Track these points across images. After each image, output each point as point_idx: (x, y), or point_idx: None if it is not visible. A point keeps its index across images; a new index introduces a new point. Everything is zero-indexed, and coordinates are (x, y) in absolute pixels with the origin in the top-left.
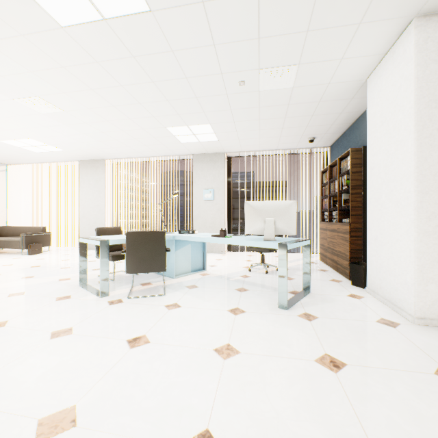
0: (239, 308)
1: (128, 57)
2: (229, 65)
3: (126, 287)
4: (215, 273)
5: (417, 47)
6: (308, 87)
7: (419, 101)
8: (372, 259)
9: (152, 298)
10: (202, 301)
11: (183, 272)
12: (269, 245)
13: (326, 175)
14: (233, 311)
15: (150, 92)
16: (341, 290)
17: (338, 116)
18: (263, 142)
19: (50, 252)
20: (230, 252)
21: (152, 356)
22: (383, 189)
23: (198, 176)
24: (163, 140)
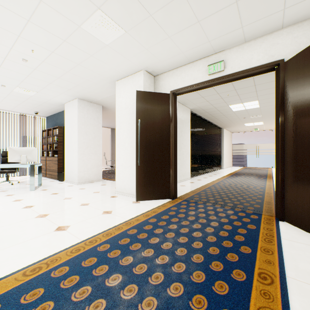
0: (10, 194)
1: None
2: (0, 80)
3: None
4: None
5: (78, 107)
6: (40, 98)
7: (79, 122)
8: (67, 169)
9: None
10: None
11: None
12: (26, 166)
13: (45, 133)
14: (8, 195)
15: None
16: (55, 183)
17: (52, 108)
18: (1, 106)
19: None
20: None
21: None
22: (70, 145)
23: None
24: None
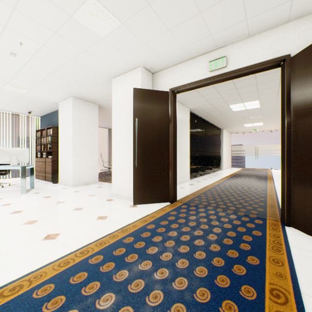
0: None
1: None
2: None
3: None
4: None
5: (73, 106)
6: (33, 96)
7: (74, 122)
8: (61, 171)
9: None
10: None
11: None
12: (16, 168)
13: (39, 133)
14: None
15: None
16: (49, 185)
17: (46, 107)
18: None
19: None
20: None
21: None
22: (64, 146)
23: None
24: None
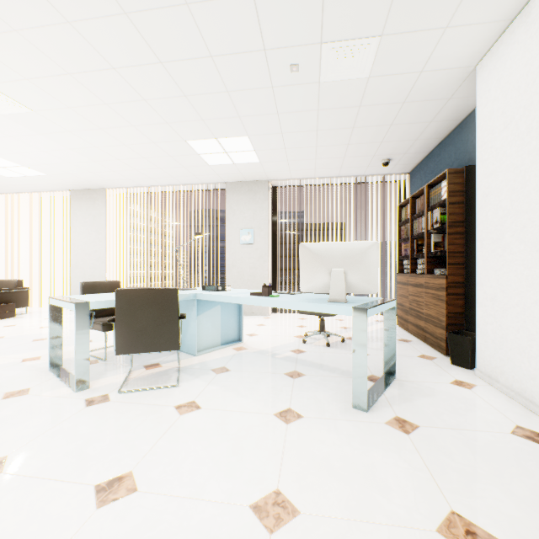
0: (292, 410)
1: (117, 13)
2: (276, 34)
3: (120, 372)
4: (255, 346)
5: None
6: (390, 77)
7: None
8: (487, 329)
9: (157, 392)
10: (235, 396)
11: (209, 345)
12: (339, 310)
13: (406, 210)
14: (282, 416)
15: (158, 81)
16: (439, 373)
17: (426, 126)
18: (321, 166)
19: (28, 316)
20: (275, 313)
21: (134, 529)
22: (508, 225)
23: (233, 211)
24: (183, 161)
